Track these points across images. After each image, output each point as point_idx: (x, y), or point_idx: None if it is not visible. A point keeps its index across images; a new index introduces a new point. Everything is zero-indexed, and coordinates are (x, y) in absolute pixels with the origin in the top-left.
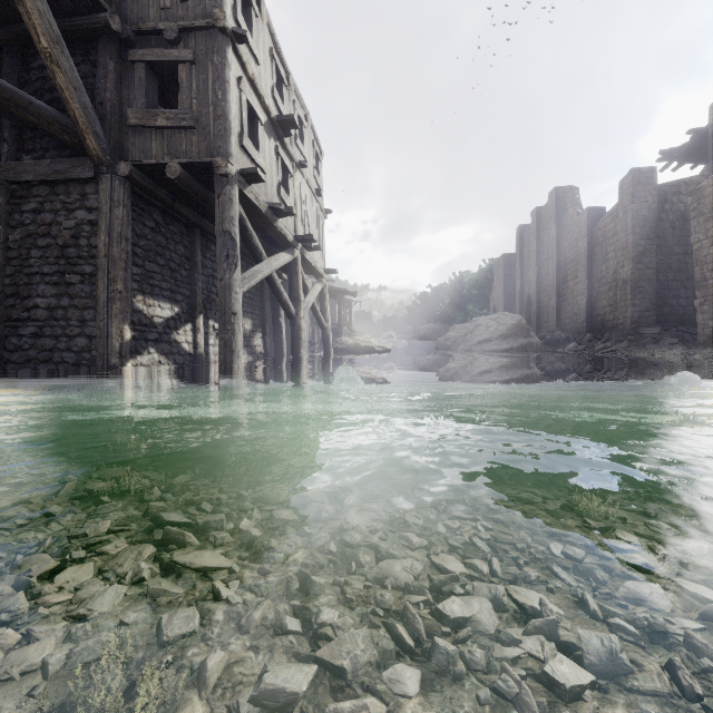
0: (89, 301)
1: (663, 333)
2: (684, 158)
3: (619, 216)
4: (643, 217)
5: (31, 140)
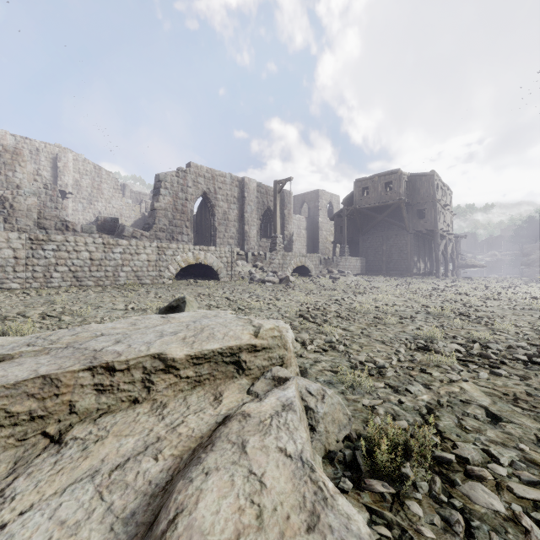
0: (406, 258)
1: None
2: None
3: None
4: None
5: (391, 227)
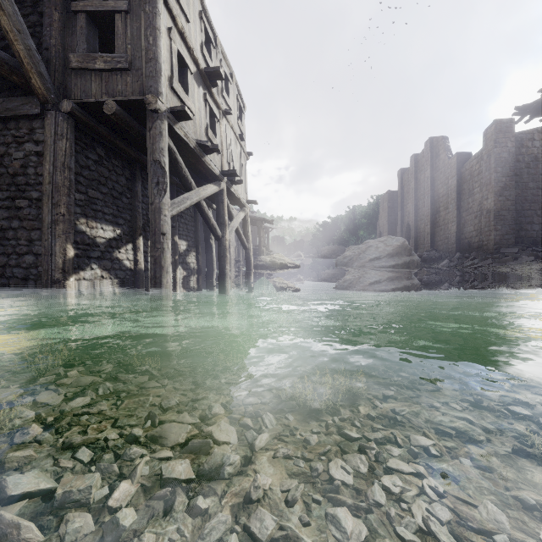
0: (36, 223)
1: (520, 252)
2: (535, 113)
3: (484, 158)
4: (504, 159)
5: None
